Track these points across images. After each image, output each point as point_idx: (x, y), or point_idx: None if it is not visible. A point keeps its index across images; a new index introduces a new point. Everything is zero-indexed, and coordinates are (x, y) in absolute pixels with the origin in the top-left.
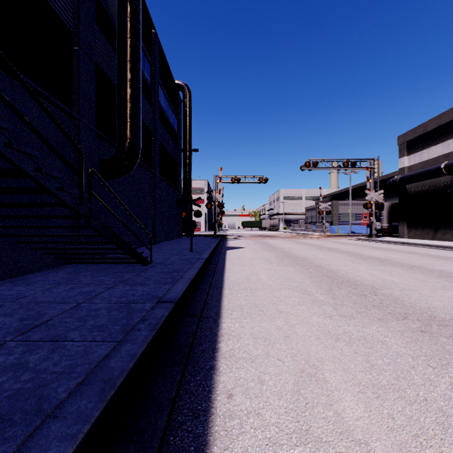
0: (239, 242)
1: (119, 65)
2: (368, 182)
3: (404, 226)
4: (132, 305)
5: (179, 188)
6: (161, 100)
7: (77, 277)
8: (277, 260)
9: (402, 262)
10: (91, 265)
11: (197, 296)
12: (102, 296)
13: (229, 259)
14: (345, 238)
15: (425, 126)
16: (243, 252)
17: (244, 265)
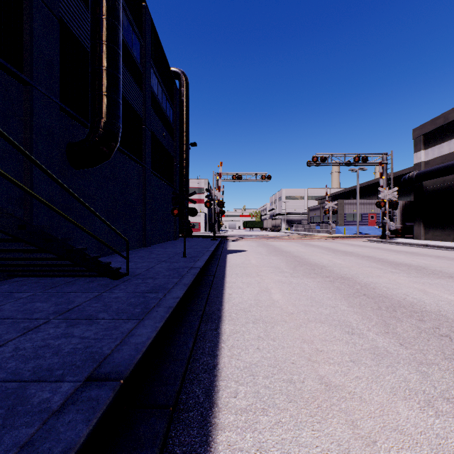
0: (241, 244)
1: (91, 24)
2: (381, 178)
3: (421, 226)
4: (29, 389)
5: (175, 185)
6: (154, 85)
7: (3, 302)
8: (289, 267)
9: (446, 272)
10: (44, 279)
11: (178, 343)
12: None
13: (230, 266)
14: (355, 239)
15: (446, 116)
16: (247, 256)
17: (249, 276)
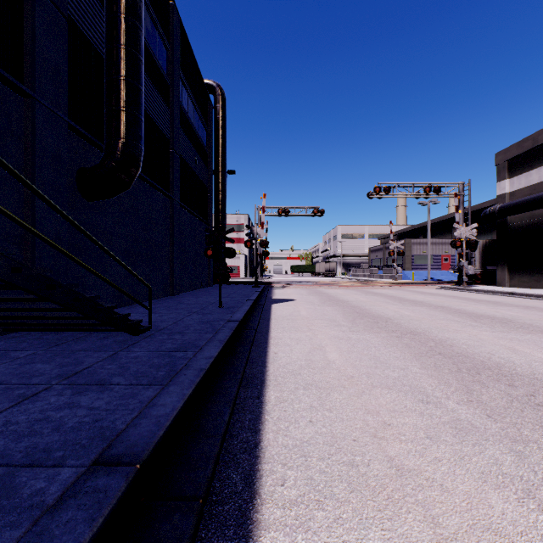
0: (288, 292)
1: (107, 24)
2: (457, 213)
3: (504, 270)
4: (19, 477)
5: (209, 221)
6: (184, 101)
7: None
8: (347, 320)
9: (538, 325)
10: (48, 334)
11: (211, 415)
12: None
13: (276, 319)
14: (425, 286)
15: (535, 138)
16: (295, 307)
17: (299, 331)
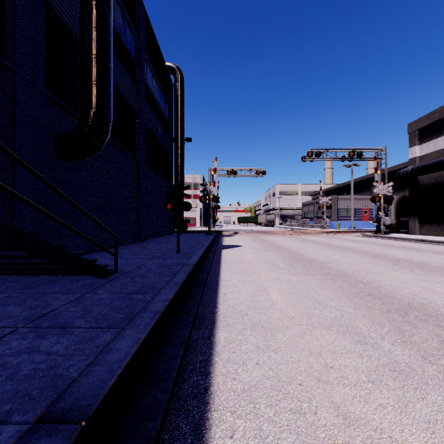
0: (236, 239)
1: (80, 9)
2: (376, 173)
3: (415, 221)
4: None
5: (170, 180)
6: (149, 79)
7: None
8: (286, 264)
9: None
10: (26, 278)
11: (164, 358)
12: None
13: (225, 263)
14: (349, 234)
15: (442, 111)
16: (242, 252)
17: (245, 273)
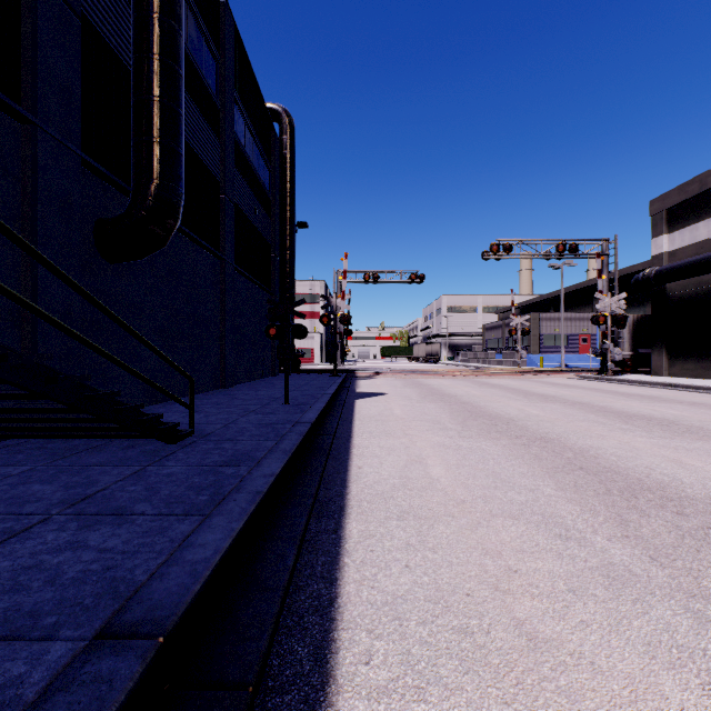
0: (377, 383)
1: (135, 26)
2: (600, 279)
3: (662, 354)
4: None
5: (273, 290)
6: (239, 130)
7: None
8: (456, 422)
9: (710, 429)
10: (54, 442)
11: (269, 558)
12: None
13: (360, 420)
14: (558, 375)
15: (703, 180)
16: (387, 403)
17: (391, 436)
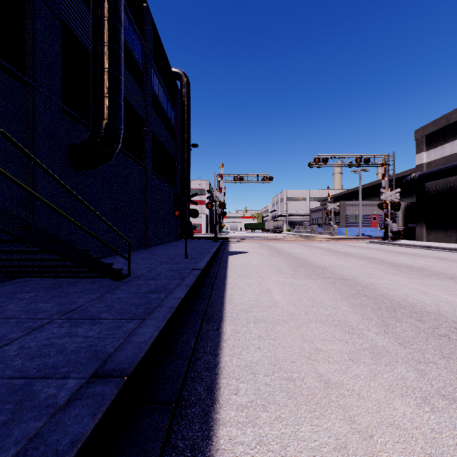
0: (242, 245)
1: (93, 25)
2: (383, 179)
3: (423, 227)
4: (36, 386)
5: (176, 186)
6: (155, 86)
7: (6, 302)
8: (291, 269)
9: (447, 273)
10: (46, 280)
11: (180, 343)
12: (4, 353)
13: (232, 268)
14: (357, 241)
15: (448, 117)
16: (248, 258)
17: (251, 277)
